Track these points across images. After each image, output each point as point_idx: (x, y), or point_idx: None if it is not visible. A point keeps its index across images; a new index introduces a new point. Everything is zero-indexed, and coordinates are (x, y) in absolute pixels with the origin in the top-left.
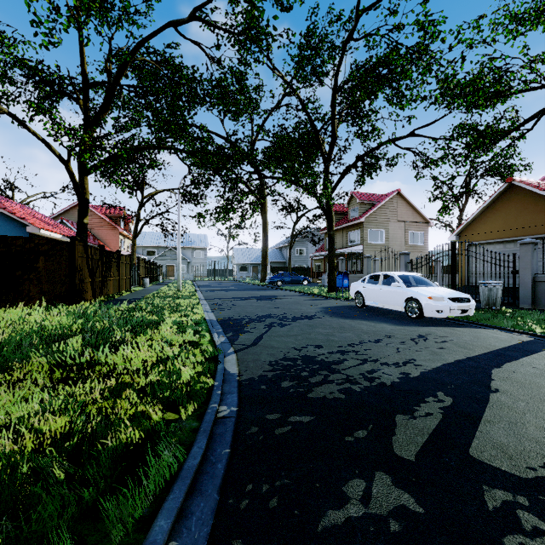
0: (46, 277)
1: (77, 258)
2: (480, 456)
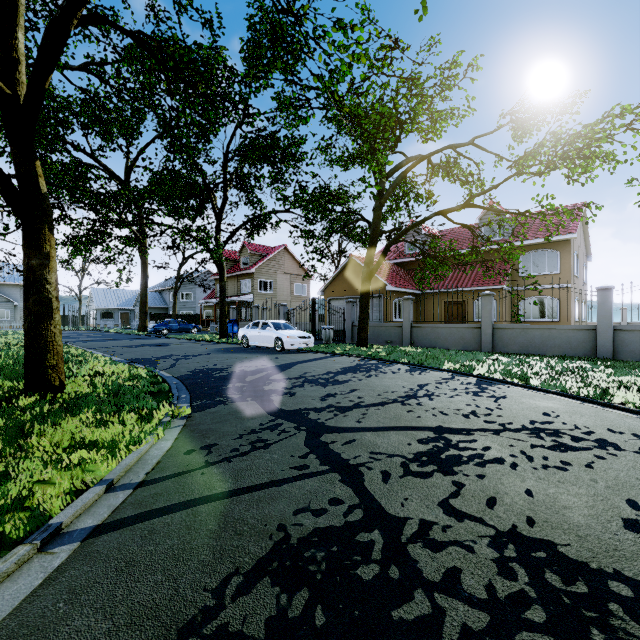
0: None
1: None
2: (271, 378)
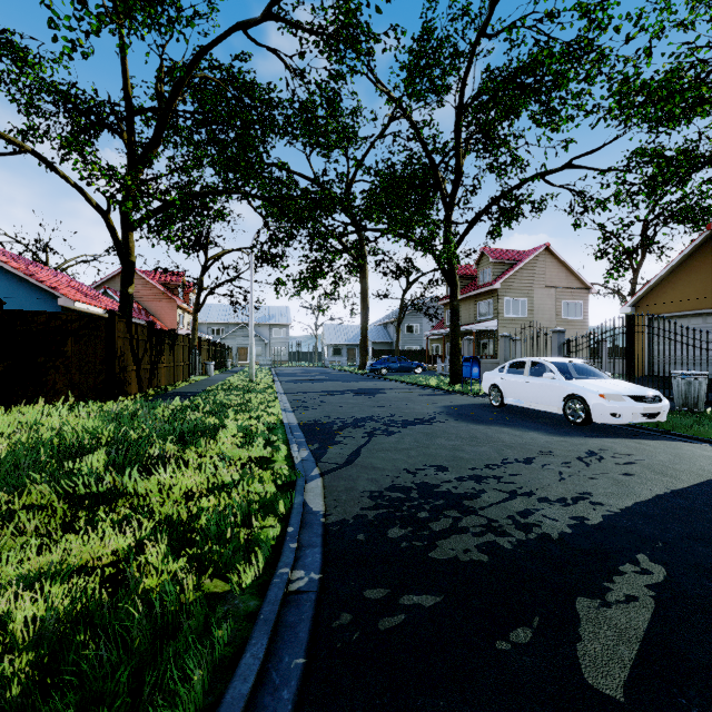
0: (77, 364)
1: (117, 339)
2: None
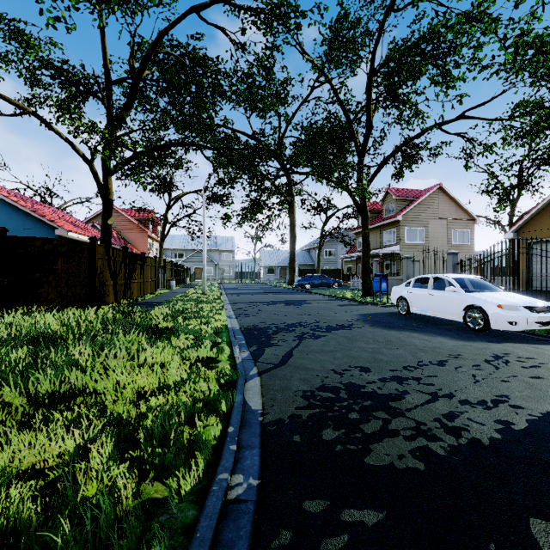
0: (65, 279)
1: (97, 260)
2: None
